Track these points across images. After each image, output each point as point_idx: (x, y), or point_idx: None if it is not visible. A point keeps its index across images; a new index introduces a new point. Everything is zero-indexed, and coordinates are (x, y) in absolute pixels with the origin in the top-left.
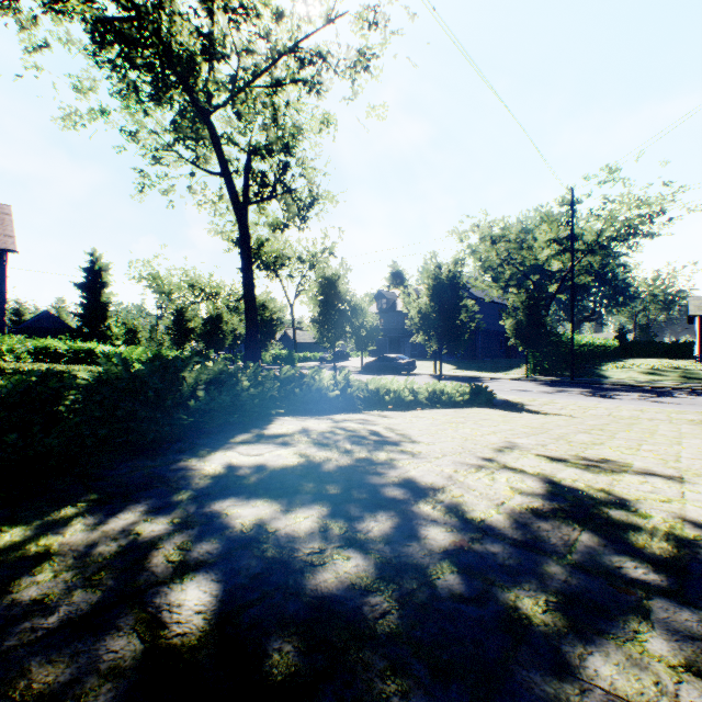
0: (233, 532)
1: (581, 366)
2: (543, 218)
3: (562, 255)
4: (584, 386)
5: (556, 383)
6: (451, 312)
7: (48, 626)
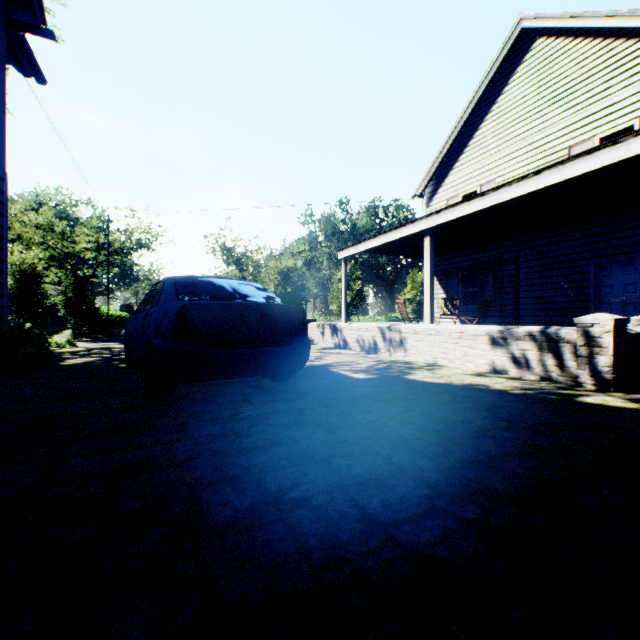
0: (109, 350)
1: (111, 331)
2: (86, 223)
3: (100, 253)
4: (119, 341)
5: (100, 341)
6: (36, 292)
7: (110, 352)
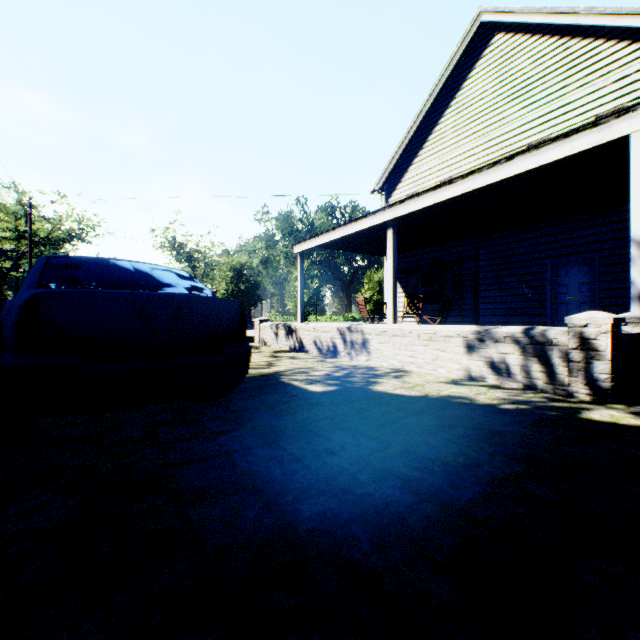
0: None
1: None
2: (2, 207)
3: (20, 242)
4: None
5: None
6: None
7: None
